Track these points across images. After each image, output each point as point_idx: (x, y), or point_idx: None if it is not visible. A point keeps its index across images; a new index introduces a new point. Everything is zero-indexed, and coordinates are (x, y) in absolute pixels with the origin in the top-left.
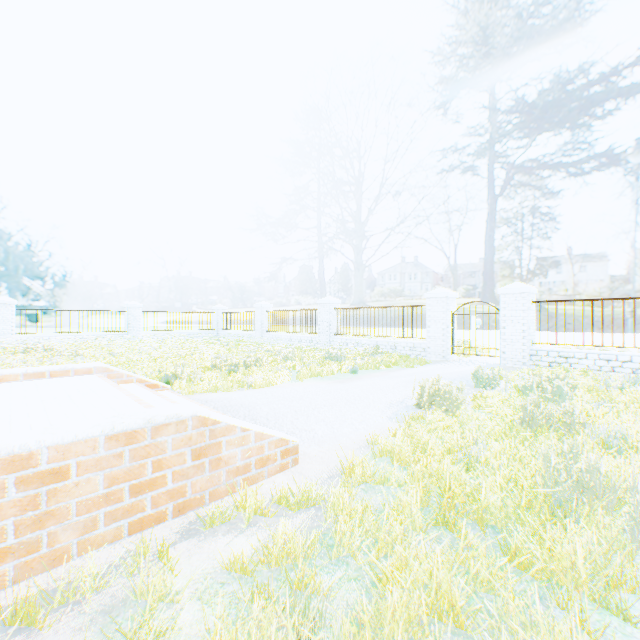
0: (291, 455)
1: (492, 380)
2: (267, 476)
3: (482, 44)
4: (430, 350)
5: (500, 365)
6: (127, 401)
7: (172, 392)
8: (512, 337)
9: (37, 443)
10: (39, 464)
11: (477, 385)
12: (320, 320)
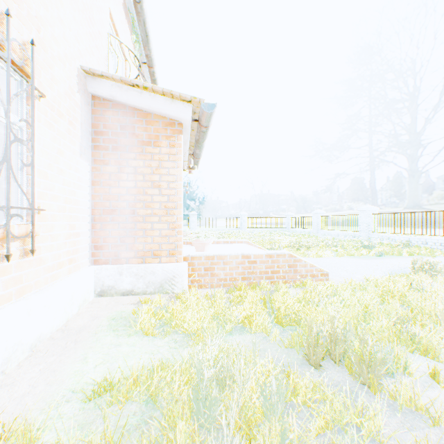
0: (325, 276)
1: None
2: (314, 281)
3: None
4: None
5: None
6: None
7: None
8: None
9: (251, 253)
10: (251, 258)
11: None
12: (360, 222)
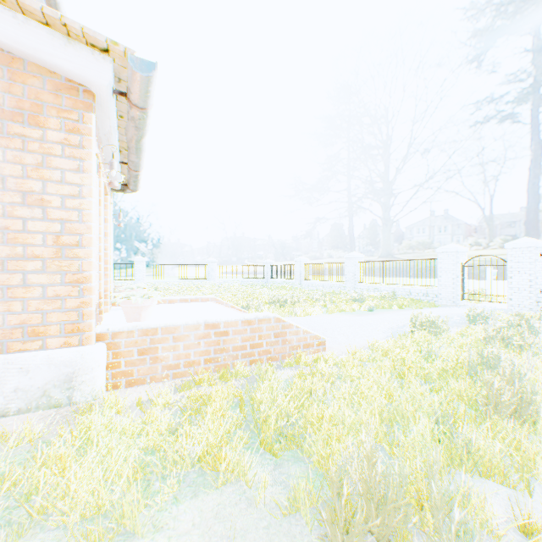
0: (322, 345)
1: (483, 318)
2: (309, 354)
3: None
4: (441, 296)
5: (506, 310)
6: (236, 313)
7: None
8: (518, 286)
9: (220, 319)
10: (220, 328)
11: (470, 322)
12: (346, 271)
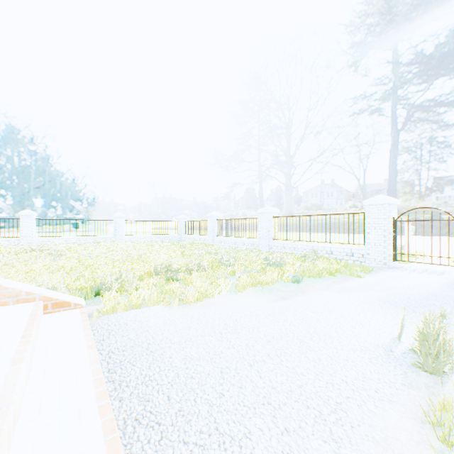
0: None
1: None
2: None
3: (393, 2)
4: (369, 256)
5: None
6: None
7: (82, 313)
8: None
9: None
10: None
11: None
12: (260, 227)
